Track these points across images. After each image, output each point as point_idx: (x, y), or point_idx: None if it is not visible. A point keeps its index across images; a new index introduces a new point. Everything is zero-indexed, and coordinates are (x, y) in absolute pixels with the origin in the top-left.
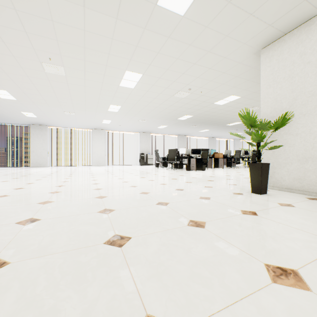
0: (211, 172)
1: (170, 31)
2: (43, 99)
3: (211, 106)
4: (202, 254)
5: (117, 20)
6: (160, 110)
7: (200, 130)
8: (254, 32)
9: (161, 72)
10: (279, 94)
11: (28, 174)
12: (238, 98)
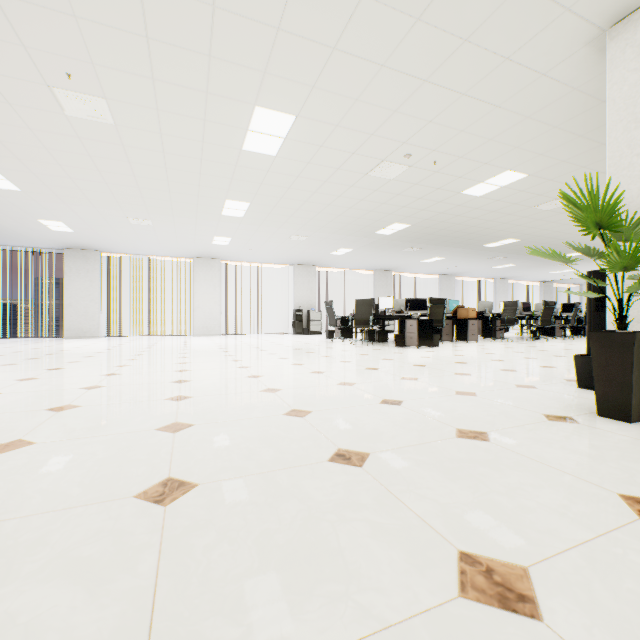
0: (454, 350)
1: None
2: (77, 189)
3: (455, 199)
4: None
5: None
6: (338, 212)
7: (423, 259)
8: None
9: (340, 107)
10: None
11: (44, 355)
12: (521, 179)
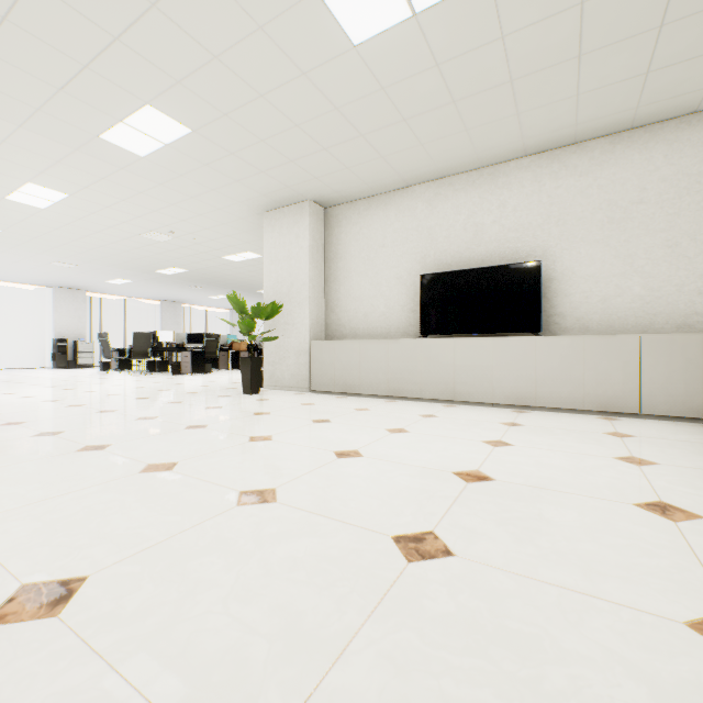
0: (220, 375)
1: (124, 164)
2: None
3: (220, 260)
4: (141, 429)
5: (20, 128)
6: (113, 252)
7: (210, 295)
8: (248, 196)
9: (111, 200)
10: (281, 275)
11: None
12: (260, 257)
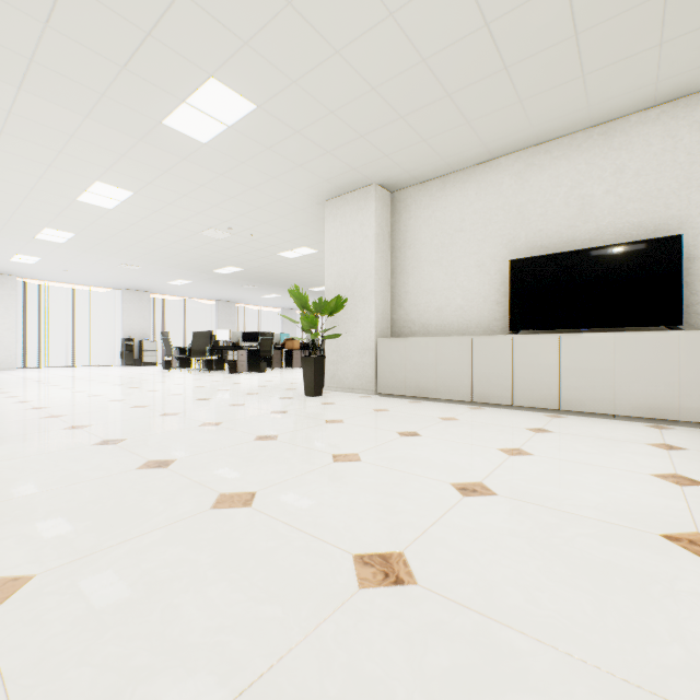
0: (275, 374)
1: (186, 154)
2: None
3: (275, 257)
4: (206, 438)
5: (87, 119)
6: (174, 253)
7: (263, 295)
8: (310, 183)
9: (173, 196)
10: (343, 267)
11: None
12: (315, 253)
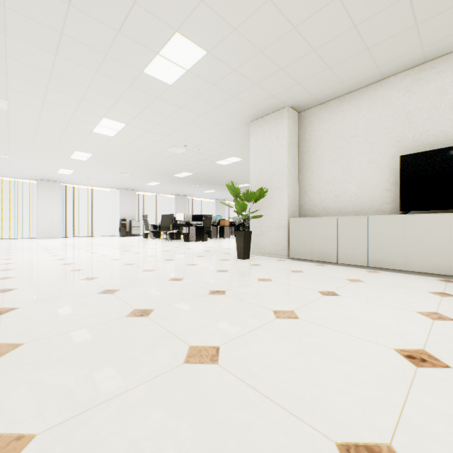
0: (214, 242)
1: (158, 94)
2: None
3: (213, 165)
4: (173, 291)
5: (96, 73)
6: (150, 164)
7: (204, 190)
8: (240, 109)
9: (150, 125)
10: (263, 168)
11: None
12: (240, 160)
